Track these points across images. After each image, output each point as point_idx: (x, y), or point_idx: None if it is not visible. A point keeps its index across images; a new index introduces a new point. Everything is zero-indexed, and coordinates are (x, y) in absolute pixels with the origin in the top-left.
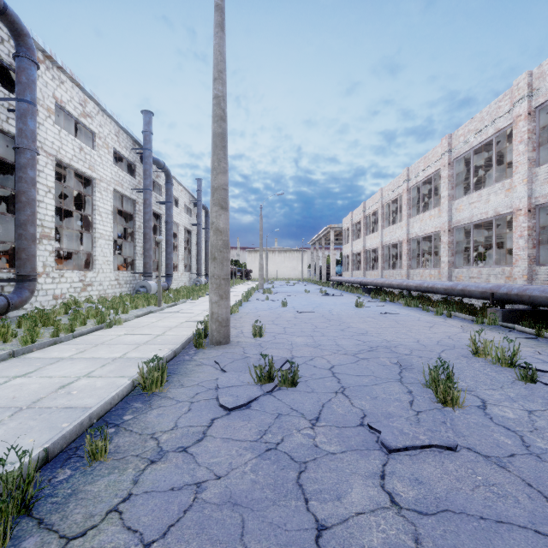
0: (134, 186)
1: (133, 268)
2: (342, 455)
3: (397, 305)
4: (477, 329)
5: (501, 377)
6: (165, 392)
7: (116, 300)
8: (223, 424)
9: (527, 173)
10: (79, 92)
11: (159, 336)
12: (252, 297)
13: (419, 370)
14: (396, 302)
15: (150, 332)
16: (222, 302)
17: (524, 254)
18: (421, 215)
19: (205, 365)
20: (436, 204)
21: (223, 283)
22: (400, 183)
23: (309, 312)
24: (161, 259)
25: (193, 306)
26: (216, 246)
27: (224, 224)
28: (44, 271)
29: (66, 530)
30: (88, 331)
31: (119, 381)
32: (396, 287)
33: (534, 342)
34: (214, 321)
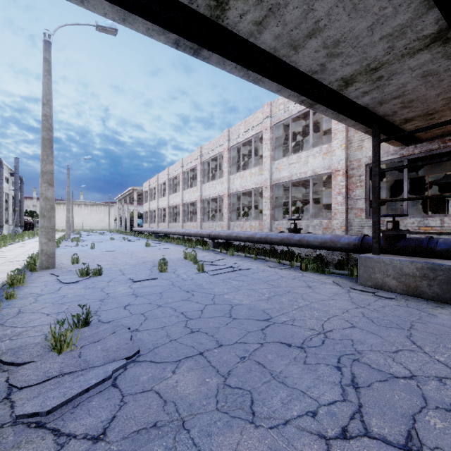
0: None
1: None
2: (118, 285)
3: (173, 244)
4: (200, 252)
5: (189, 264)
6: (26, 285)
7: None
8: (67, 287)
9: (227, 177)
10: None
11: None
12: (61, 245)
13: None
14: (173, 243)
15: None
16: (50, 243)
17: (226, 216)
18: (189, 189)
19: (43, 276)
20: None
21: (50, 231)
22: (179, 167)
23: (112, 251)
24: None
25: (1, 253)
26: (45, 208)
27: (52, 195)
28: None
29: (17, 306)
30: None
31: None
32: (173, 233)
33: (217, 254)
34: (44, 255)
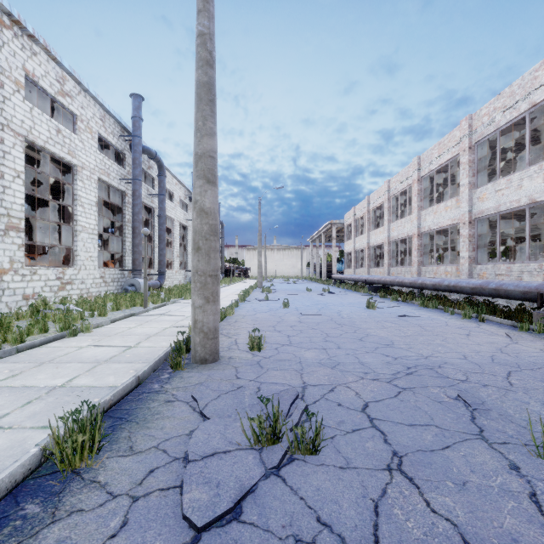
0: (122, 176)
1: (121, 265)
2: None
3: (412, 305)
4: (528, 338)
5: None
6: (96, 468)
7: (100, 300)
8: None
9: None
10: (56, 68)
11: (130, 349)
12: (250, 296)
13: (501, 413)
14: (409, 302)
15: (120, 343)
16: (208, 307)
17: None
18: (435, 206)
19: (177, 401)
20: (445, 197)
21: (209, 282)
22: (409, 173)
23: (315, 315)
24: (153, 256)
25: (183, 307)
26: (200, 232)
27: (211, 203)
28: (12, 267)
29: None
30: (42, 342)
31: (33, 438)
32: (408, 285)
33: None
34: (197, 332)
